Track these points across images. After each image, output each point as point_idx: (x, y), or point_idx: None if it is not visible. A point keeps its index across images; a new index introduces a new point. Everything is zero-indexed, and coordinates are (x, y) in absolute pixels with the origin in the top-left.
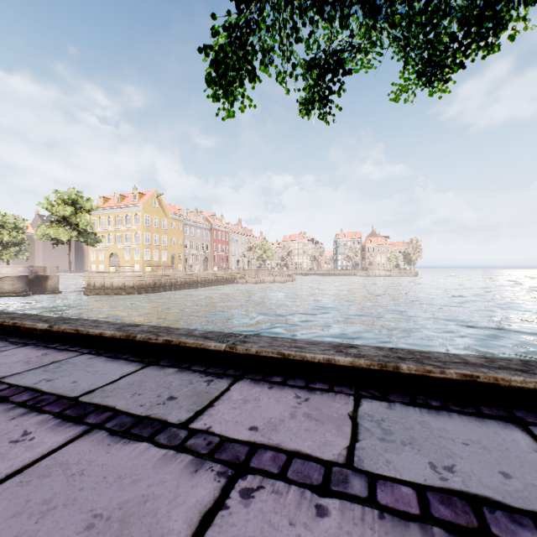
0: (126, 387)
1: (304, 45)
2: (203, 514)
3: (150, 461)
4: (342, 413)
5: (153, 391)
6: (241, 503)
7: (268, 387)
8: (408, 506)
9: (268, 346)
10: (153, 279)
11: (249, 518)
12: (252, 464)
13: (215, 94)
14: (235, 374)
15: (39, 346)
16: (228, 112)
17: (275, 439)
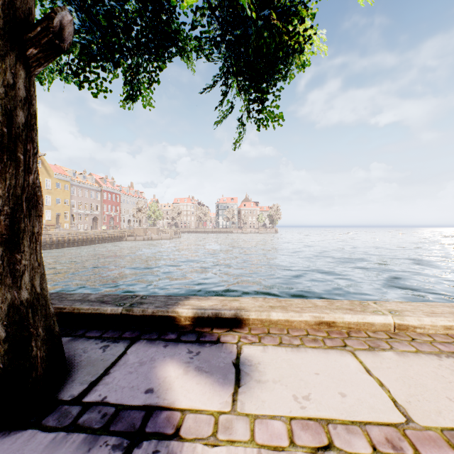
0: None
1: None
2: None
3: None
4: None
5: None
6: None
7: None
8: None
9: None
10: None
11: None
12: None
13: None
14: None
15: None
16: None
17: None
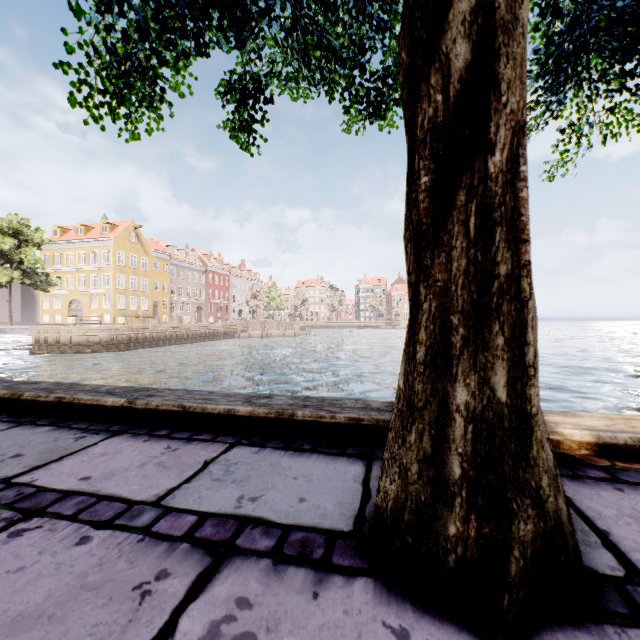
0: None
1: (175, 71)
2: None
3: None
4: (201, 459)
5: (1, 450)
6: (3, 541)
7: (145, 440)
8: (177, 530)
9: (174, 399)
10: (127, 333)
11: None
12: (50, 509)
13: (115, 112)
14: (119, 430)
15: None
16: (132, 135)
17: (100, 486)
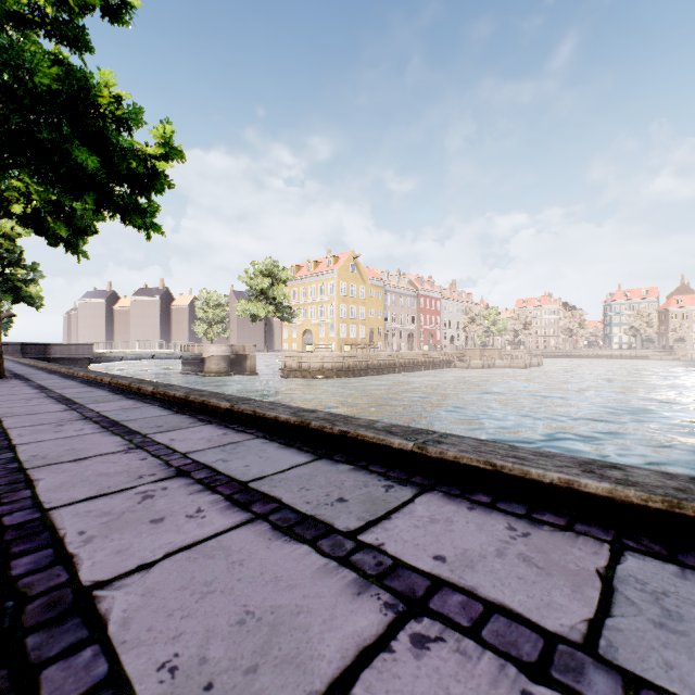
0: None
1: None
2: None
3: None
4: None
5: None
6: None
7: None
8: None
9: None
10: (353, 361)
11: None
12: None
13: None
14: None
15: (457, 498)
16: None
17: None
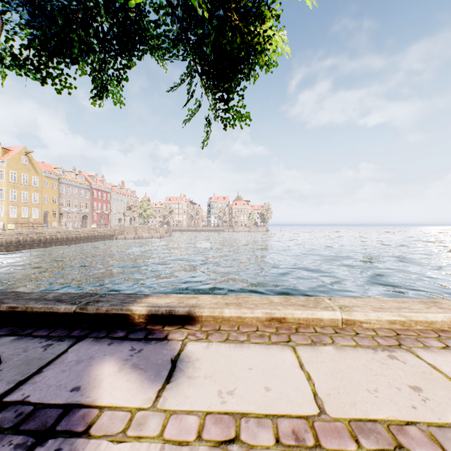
0: None
1: None
2: None
3: None
4: None
5: None
6: None
7: None
8: None
9: None
10: (16, 237)
11: None
12: None
13: None
14: None
15: None
16: None
17: None
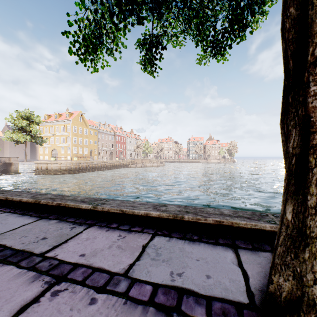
0: (20, 232)
1: (123, 33)
2: (22, 306)
3: (8, 276)
4: (140, 244)
5: (35, 234)
6: (49, 299)
7: (106, 230)
8: (143, 296)
9: (116, 206)
10: (78, 165)
11: (48, 308)
12: (69, 276)
13: (86, 58)
14: (91, 223)
15: None
16: (94, 69)
17: (91, 261)
